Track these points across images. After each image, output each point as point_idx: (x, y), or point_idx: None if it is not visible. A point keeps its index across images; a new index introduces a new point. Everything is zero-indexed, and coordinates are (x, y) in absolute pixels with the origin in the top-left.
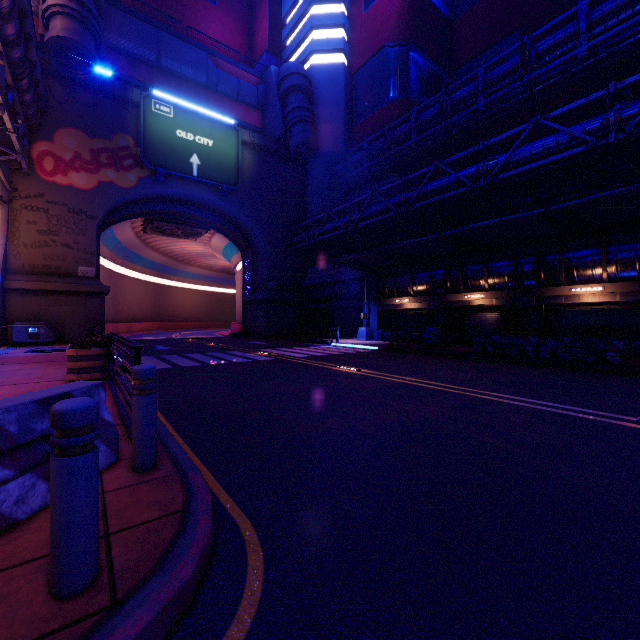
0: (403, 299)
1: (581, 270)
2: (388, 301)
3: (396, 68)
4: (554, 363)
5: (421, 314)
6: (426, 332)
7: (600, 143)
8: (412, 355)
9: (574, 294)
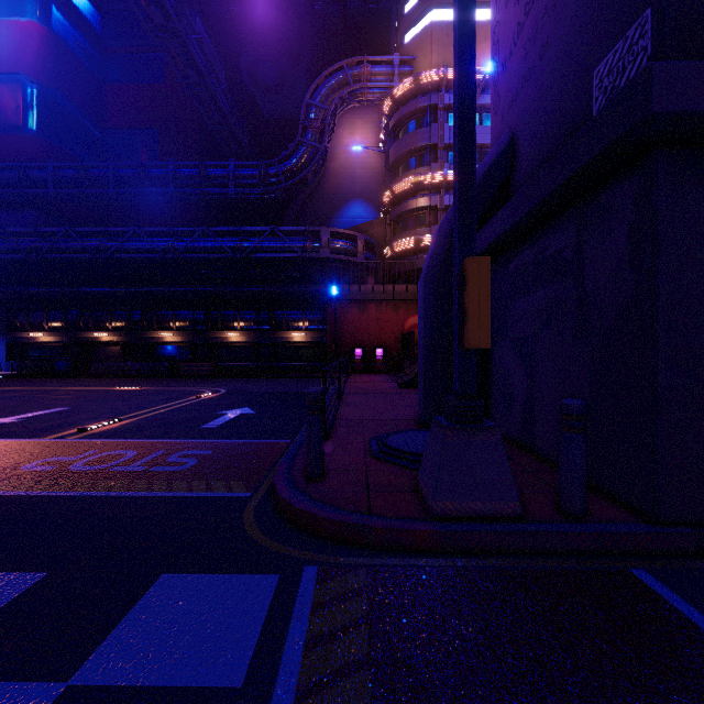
0: (37, 333)
1: (165, 323)
2: (20, 334)
3: (34, 104)
4: (135, 376)
5: (57, 347)
6: (59, 362)
7: (167, 256)
8: (38, 379)
9: (161, 337)
